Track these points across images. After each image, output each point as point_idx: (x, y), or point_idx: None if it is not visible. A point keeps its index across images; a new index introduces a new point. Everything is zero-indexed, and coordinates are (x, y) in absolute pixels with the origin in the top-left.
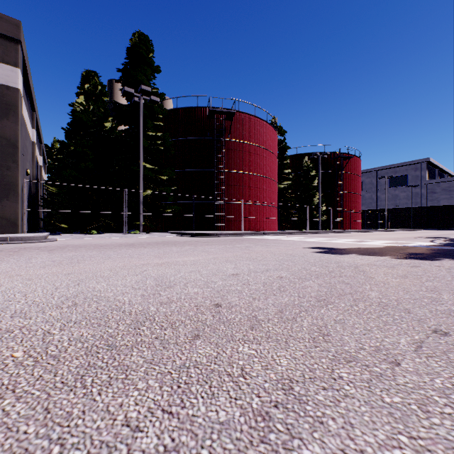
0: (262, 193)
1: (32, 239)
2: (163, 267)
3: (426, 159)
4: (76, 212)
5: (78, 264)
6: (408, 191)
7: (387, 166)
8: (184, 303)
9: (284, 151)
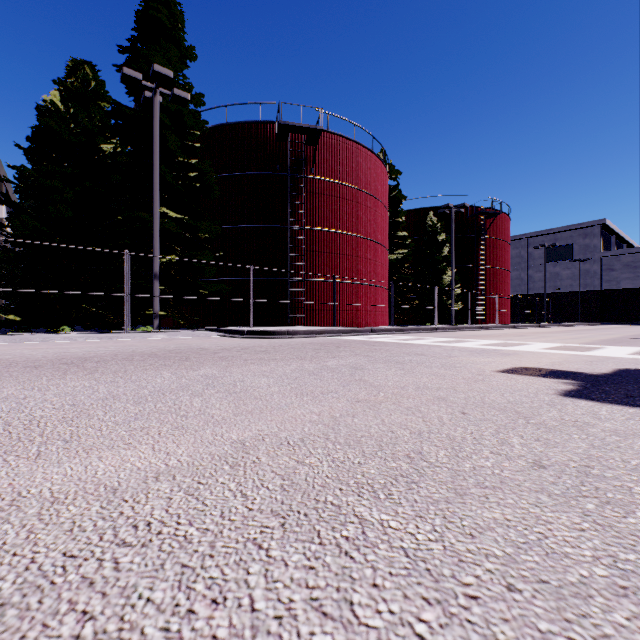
0: (366, 265)
1: None
2: None
3: (601, 222)
4: (41, 293)
5: None
6: (573, 267)
7: (543, 231)
8: None
9: (397, 203)
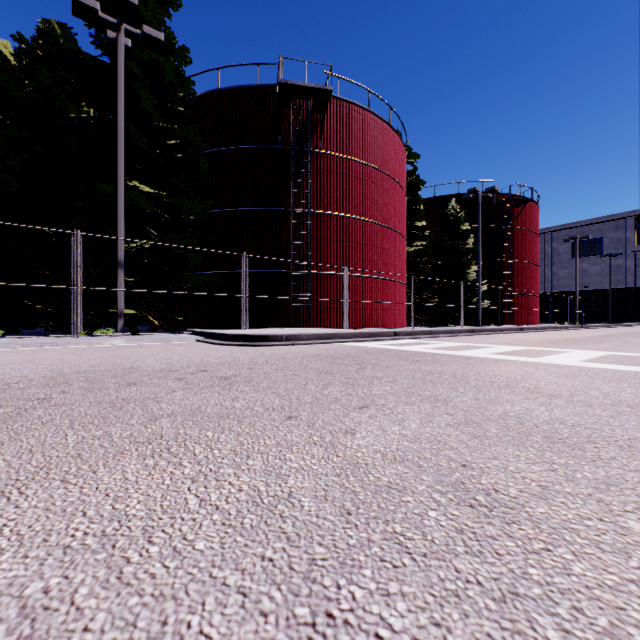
0: (382, 256)
1: None
2: None
3: (635, 213)
4: None
5: None
6: (603, 263)
7: (569, 224)
8: None
9: (414, 189)
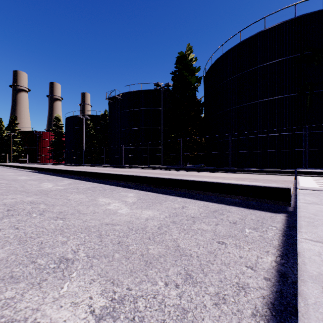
0: None
1: None
2: None
3: None
4: None
5: None
6: None
7: None
8: None
9: None
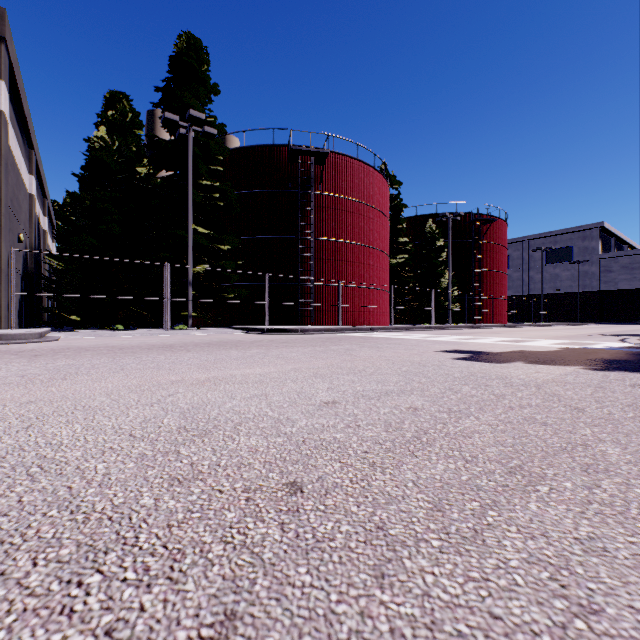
0: (368, 270)
1: (17, 338)
2: (205, 387)
3: (599, 224)
4: (93, 298)
5: (60, 383)
6: (573, 269)
7: (544, 233)
8: (221, 480)
9: (398, 211)
